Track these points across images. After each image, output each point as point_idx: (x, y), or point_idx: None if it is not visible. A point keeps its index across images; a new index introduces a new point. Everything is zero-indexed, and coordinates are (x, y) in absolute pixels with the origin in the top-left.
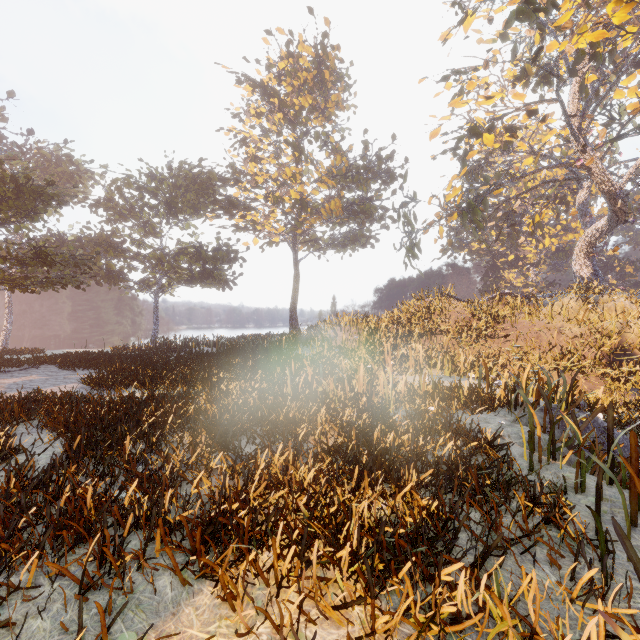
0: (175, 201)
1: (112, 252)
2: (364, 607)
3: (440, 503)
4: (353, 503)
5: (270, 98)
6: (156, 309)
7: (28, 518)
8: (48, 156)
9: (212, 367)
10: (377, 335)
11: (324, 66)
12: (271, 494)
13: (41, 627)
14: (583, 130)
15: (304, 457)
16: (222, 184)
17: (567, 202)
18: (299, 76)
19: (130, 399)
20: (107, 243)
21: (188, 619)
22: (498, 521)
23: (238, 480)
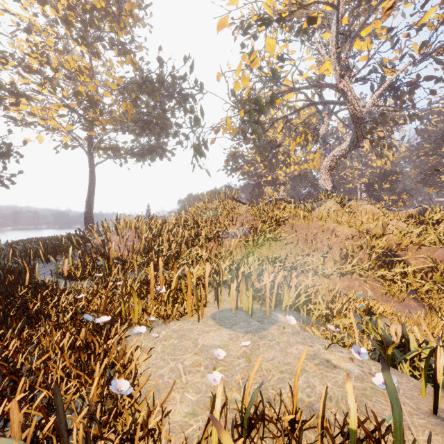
0: None
1: None
2: None
3: None
4: None
5: None
6: None
7: None
8: None
9: None
10: (159, 240)
11: None
12: None
13: None
14: (342, 57)
15: None
16: None
17: (307, 139)
18: None
19: None
20: None
21: None
22: None
23: None
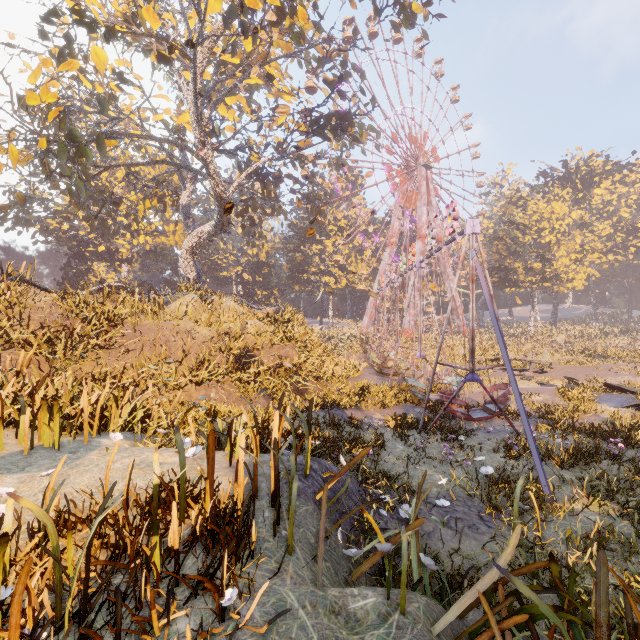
0: None
1: None
2: None
3: None
4: None
5: None
6: None
7: None
8: None
9: None
10: None
11: None
12: None
13: None
14: (204, 121)
15: None
16: None
17: (165, 202)
18: None
19: None
20: None
21: None
22: None
23: None
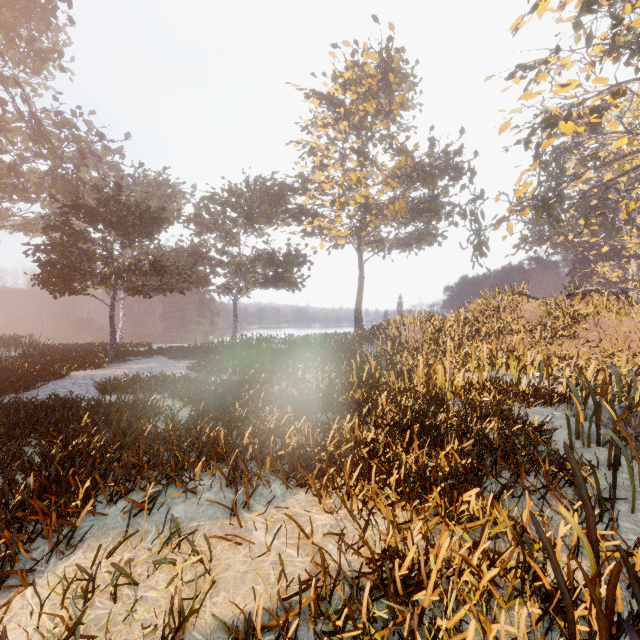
0: (251, 213)
1: (201, 261)
2: (405, 505)
3: (473, 459)
4: (403, 453)
5: (336, 108)
6: (235, 310)
7: (189, 443)
8: (152, 182)
9: (287, 360)
10: (441, 334)
11: (388, 69)
12: (342, 446)
13: (210, 497)
14: None
15: (367, 429)
16: (292, 194)
17: None
18: (364, 83)
19: (228, 381)
20: (197, 253)
21: (292, 504)
22: (526, 481)
23: (317, 436)
